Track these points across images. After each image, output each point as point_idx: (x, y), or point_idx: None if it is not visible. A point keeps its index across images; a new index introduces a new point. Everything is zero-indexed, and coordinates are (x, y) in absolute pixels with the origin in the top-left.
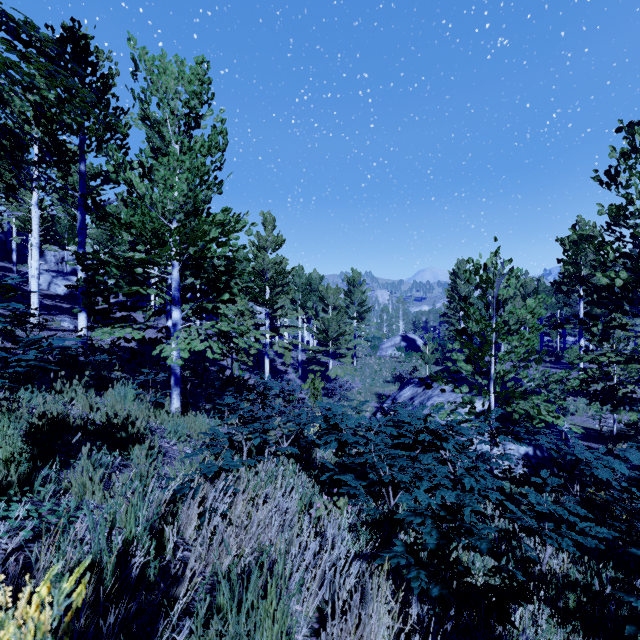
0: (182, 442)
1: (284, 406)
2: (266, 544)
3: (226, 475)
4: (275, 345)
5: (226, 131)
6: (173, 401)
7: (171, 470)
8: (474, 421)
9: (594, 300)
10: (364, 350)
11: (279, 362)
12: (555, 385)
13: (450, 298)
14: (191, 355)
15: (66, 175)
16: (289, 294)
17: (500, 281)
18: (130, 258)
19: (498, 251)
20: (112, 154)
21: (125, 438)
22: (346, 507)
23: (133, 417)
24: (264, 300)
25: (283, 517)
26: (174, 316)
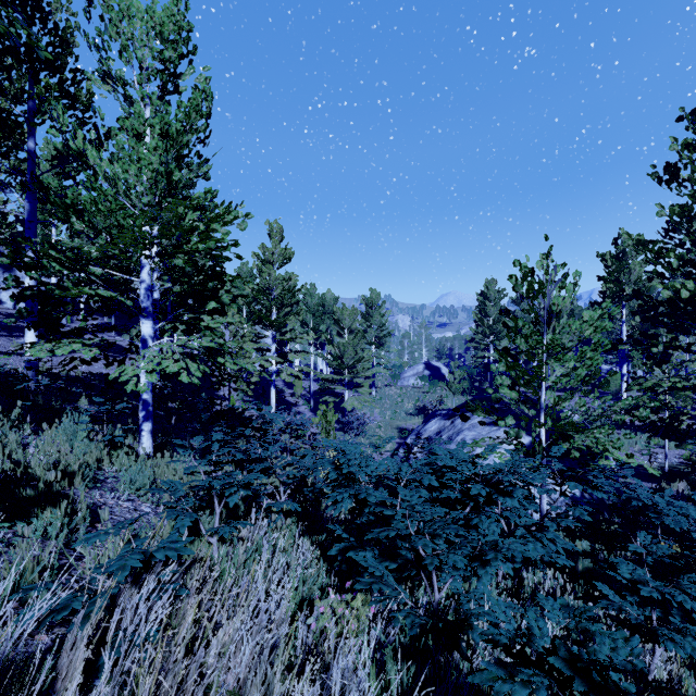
0: (142, 496)
1: (292, 443)
2: (229, 688)
3: (169, 563)
4: (283, 373)
5: (211, 93)
6: (142, 439)
7: (88, 552)
8: (532, 462)
9: (651, 317)
10: (384, 379)
11: (288, 393)
12: (620, 415)
13: (478, 321)
14: (185, 385)
15: (7, 152)
16: (299, 315)
17: (552, 289)
18: (77, 250)
19: (549, 252)
20: (57, 115)
21: (34, 498)
22: (366, 609)
23: (65, 463)
24: (270, 321)
25: (261, 636)
26: (144, 330)
